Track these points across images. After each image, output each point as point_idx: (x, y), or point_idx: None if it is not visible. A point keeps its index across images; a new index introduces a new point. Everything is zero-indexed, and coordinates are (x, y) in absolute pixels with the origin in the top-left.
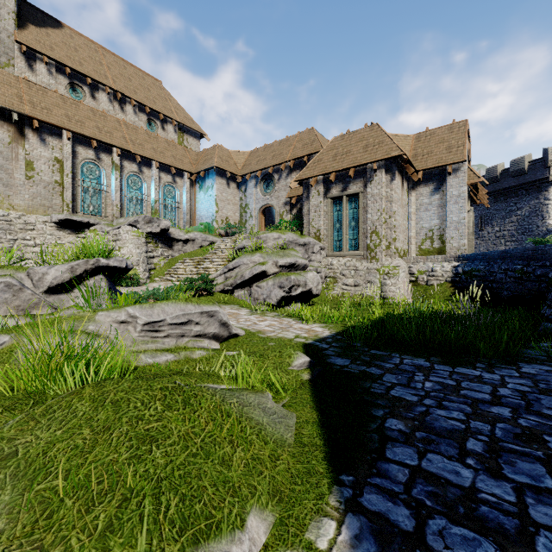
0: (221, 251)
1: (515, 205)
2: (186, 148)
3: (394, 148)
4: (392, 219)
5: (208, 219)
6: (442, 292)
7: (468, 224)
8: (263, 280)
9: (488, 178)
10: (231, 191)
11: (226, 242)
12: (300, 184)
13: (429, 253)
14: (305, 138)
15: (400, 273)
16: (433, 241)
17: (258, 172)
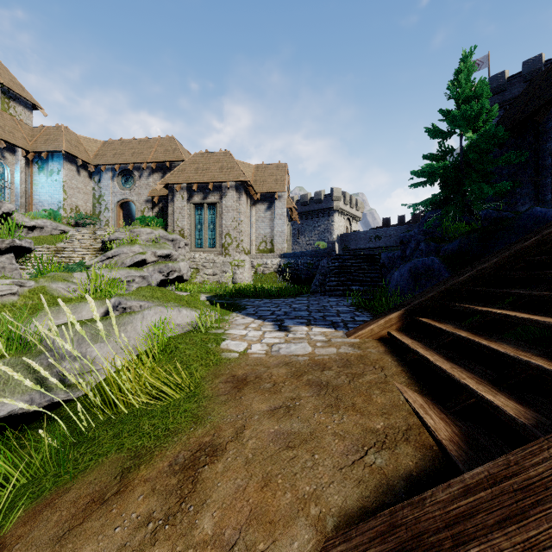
0: (78, 241)
1: (317, 223)
2: (16, 119)
3: (242, 175)
4: (241, 226)
5: (52, 206)
6: (272, 278)
7: (287, 234)
8: (143, 267)
9: (302, 201)
10: (82, 179)
11: (82, 233)
12: (165, 187)
13: (264, 252)
14: (167, 144)
15: (246, 265)
16: (267, 243)
17: (116, 166)
